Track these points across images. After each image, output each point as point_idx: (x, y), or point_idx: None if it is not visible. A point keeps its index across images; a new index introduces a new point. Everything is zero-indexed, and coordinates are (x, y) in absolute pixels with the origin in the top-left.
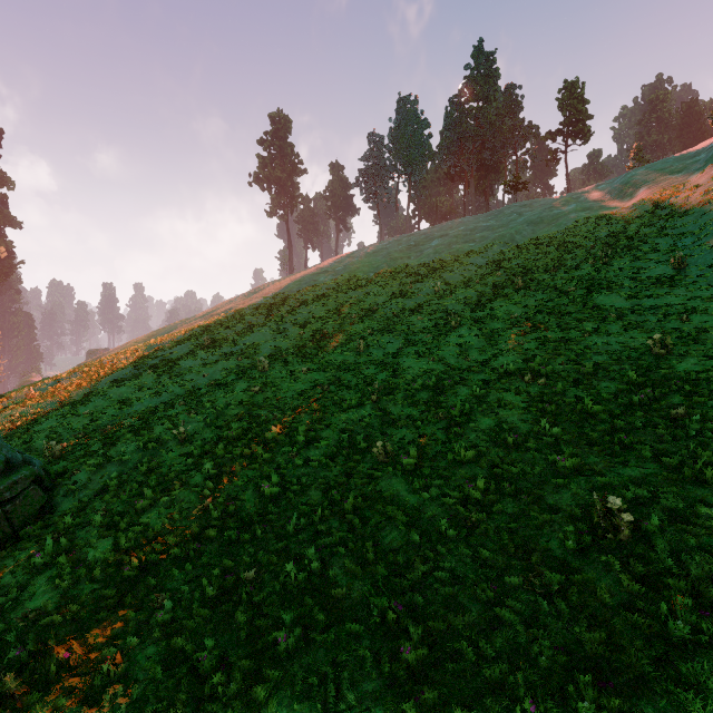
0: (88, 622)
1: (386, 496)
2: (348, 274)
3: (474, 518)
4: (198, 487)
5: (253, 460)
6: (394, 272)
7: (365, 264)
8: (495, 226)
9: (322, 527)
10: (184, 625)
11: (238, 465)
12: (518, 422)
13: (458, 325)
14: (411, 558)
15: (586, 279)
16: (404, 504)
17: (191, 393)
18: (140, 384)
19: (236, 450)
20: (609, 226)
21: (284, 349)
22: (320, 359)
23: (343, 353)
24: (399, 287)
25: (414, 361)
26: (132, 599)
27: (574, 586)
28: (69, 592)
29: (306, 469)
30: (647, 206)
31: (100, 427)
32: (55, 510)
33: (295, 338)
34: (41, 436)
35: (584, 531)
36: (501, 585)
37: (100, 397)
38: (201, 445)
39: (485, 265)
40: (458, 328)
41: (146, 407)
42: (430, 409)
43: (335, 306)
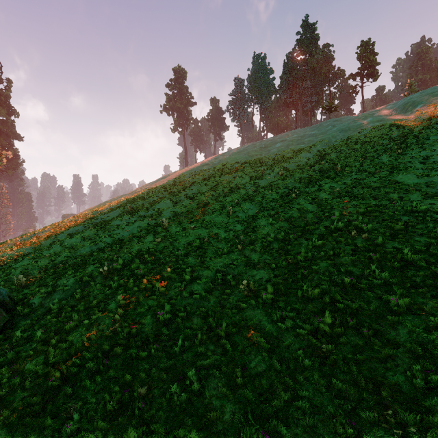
0: (16, 426)
1: (250, 324)
2: (221, 165)
3: (324, 349)
4: (112, 313)
5: (153, 292)
6: (252, 163)
7: (233, 159)
8: (317, 134)
9: (201, 349)
10: (86, 437)
11: (142, 295)
12: (350, 267)
13: (297, 197)
14: (273, 384)
15: (387, 164)
16: (265, 332)
17: (116, 243)
18: (85, 236)
19: (141, 285)
20: (399, 130)
21: (179, 213)
22: (202, 220)
23: (218, 216)
24: (255, 173)
25: (268, 221)
26: (52, 406)
27: (432, 430)
28: (5, 399)
29: (191, 300)
30: (425, 116)
31: (56, 265)
32: (14, 326)
33: (187, 206)
34: (17, 271)
35: (429, 370)
36: (358, 420)
37: (58, 245)
38: (117, 280)
39: (312, 158)
40: (297, 198)
41: (87, 251)
42: (281, 255)
43: (213, 186)
